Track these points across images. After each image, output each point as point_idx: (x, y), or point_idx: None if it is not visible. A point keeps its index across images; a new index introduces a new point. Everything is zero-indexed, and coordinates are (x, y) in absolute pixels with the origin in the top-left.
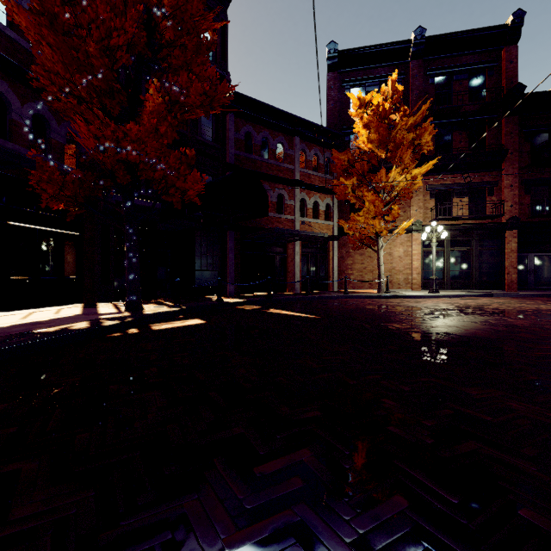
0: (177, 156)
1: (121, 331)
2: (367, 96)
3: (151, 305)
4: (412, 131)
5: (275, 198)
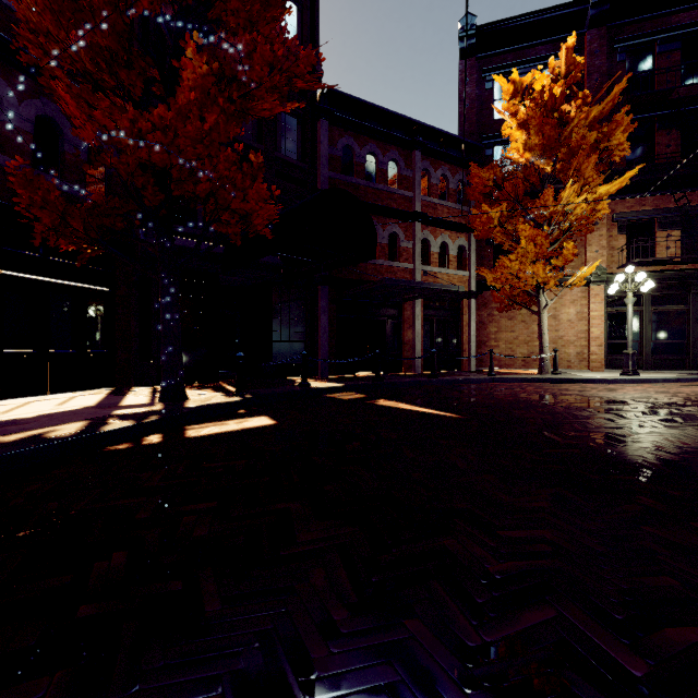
0: (232, 157)
1: (134, 440)
2: (525, 78)
3: (204, 391)
4: (596, 128)
5: (385, 239)
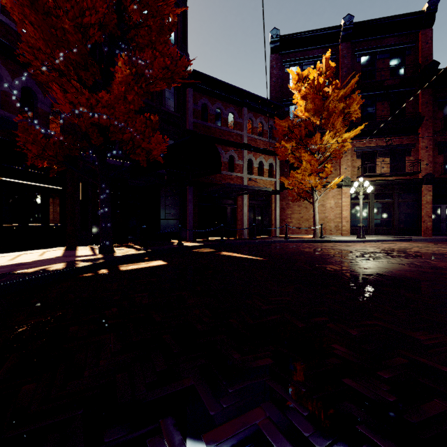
0: (143, 120)
1: (93, 272)
2: (304, 72)
3: (122, 248)
4: (343, 101)
5: (226, 159)
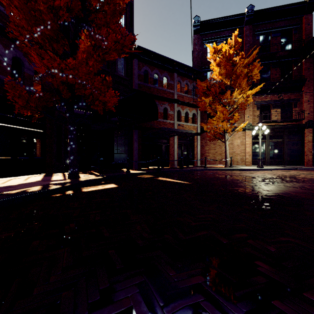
0: (100, 79)
1: (62, 193)
2: (219, 46)
3: (85, 174)
4: (247, 67)
5: (162, 110)
